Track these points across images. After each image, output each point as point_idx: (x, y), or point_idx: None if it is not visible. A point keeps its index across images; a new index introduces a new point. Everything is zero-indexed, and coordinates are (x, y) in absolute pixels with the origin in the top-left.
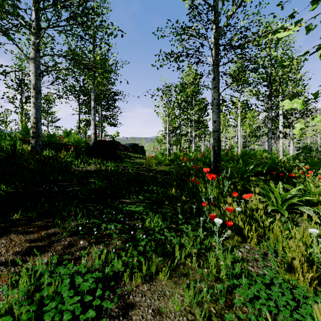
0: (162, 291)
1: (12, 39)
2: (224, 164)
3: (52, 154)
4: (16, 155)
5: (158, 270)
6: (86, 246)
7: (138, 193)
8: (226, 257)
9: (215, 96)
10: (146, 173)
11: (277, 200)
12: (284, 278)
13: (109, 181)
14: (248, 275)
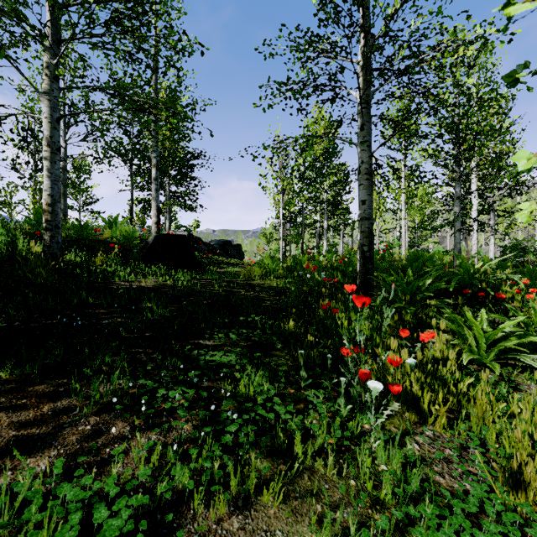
0: (268, 530)
1: (7, 56)
2: (379, 275)
3: (81, 258)
4: (16, 260)
5: (261, 483)
6: (126, 434)
7: (229, 328)
8: (391, 454)
9: (365, 158)
10: (243, 291)
11: (479, 343)
12: (505, 501)
13: (178, 306)
14: (436, 499)
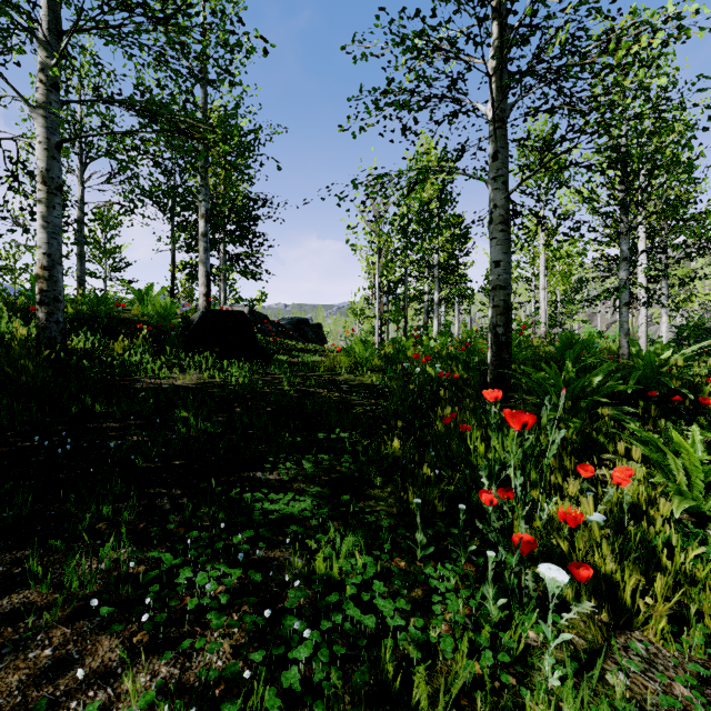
0: None
1: None
2: (518, 369)
3: (94, 344)
4: None
5: None
6: (113, 665)
7: (301, 453)
8: (585, 702)
9: (499, 200)
10: (324, 392)
11: (692, 480)
12: None
13: (228, 416)
14: None
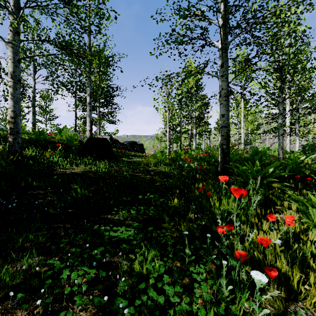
0: None
1: None
2: (232, 164)
3: (37, 153)
4: None
5: None
6: None
7: (130, 205)
8: None
9: (224, 86)
10: (143, 175)
11: None
12: None
13: (97, 187)
14: None
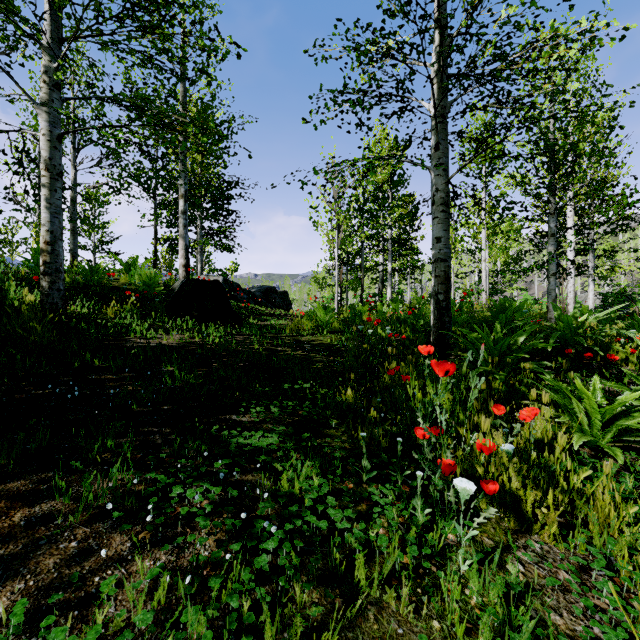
0: None
1: None
2: (457, 330)
3: (90, 309)
4: (5, 312)
5: (308, 629)
6: (124, 554)
7: (269, 399)
8: (487, 581)
9: (440, 184)
10: (289, 350)
11: (591, 420)
12: None
13: (207, 370)
14: None
